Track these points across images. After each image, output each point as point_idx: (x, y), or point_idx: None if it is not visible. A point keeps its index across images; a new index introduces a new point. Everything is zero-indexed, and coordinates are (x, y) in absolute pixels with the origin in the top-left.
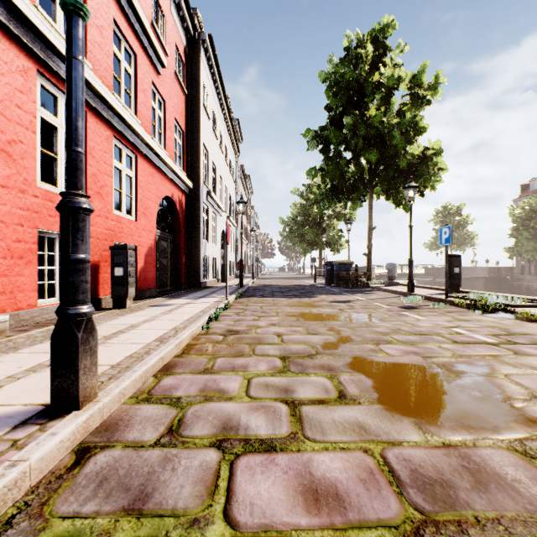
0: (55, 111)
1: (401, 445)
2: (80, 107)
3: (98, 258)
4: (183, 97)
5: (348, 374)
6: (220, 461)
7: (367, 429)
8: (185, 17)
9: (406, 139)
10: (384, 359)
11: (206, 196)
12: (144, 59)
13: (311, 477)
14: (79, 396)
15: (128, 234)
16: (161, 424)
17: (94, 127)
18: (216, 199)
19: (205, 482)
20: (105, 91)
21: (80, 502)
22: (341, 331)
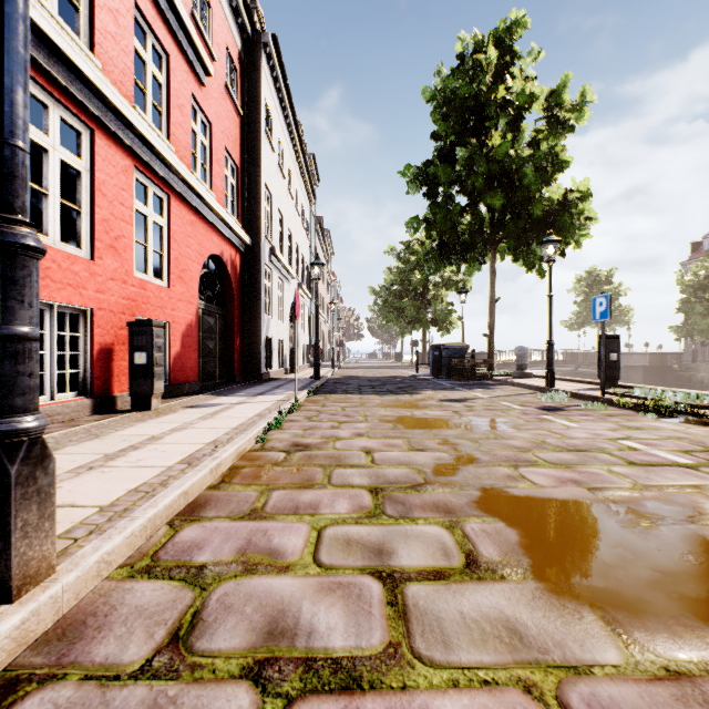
0: (45, 126)
1: (591, 673)
2: (18, 68)
3: (111, 339)
4: (237, 120)
5: (478, 520)
6: None
7: (524, 635)
8: (240, 9)
9: (542, 178)
10: (530, 493)
11: (270, 256)
12: (181, 62)
13: None
14: (11, 578)
15: (157, 306)
16: (161, 623)
17: (105, 153)
18: (282, 260)
19: None
20: (120, 102)
21: None
22: (460, 446)
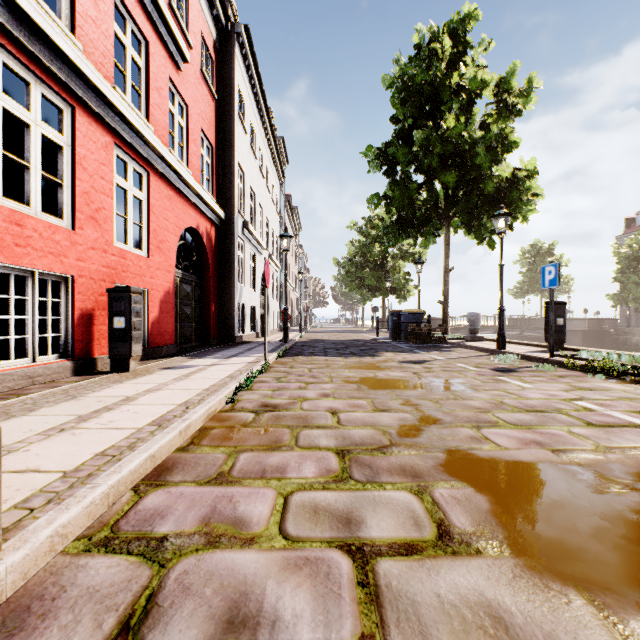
0: (27, 102)
1: None
2: None
3: (92, 305)
4: (212, 104)
5: (446, 485)
6: None
7: (509, 624)
8: (215, 1)
9: (493, 157)
10: (495, 455)
11: (242, 229)
12: (159, 48)
13: None
14: None
15: (136, 274)
16: (112, 609)
17: (86, 130)
18: (254, 233)
19: None
20: (100, 81)
21: None
22: (422, 406)
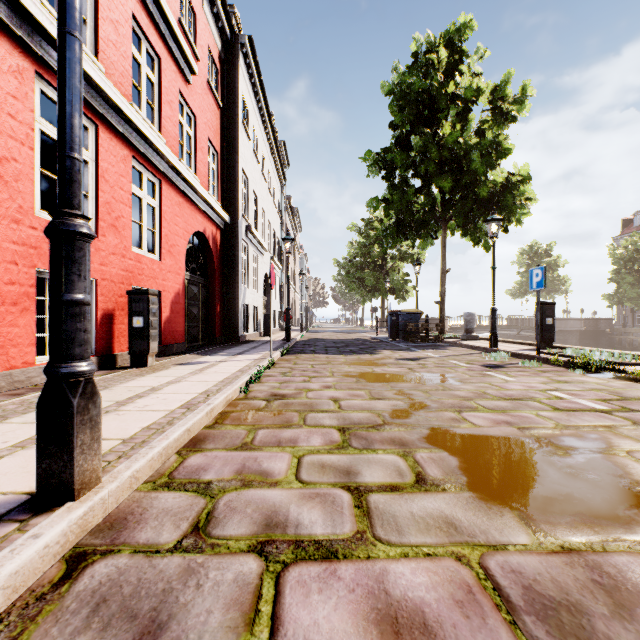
0: None
1: (506, 549)
2: (76, 99)
3: (113, 306)
4: (217, 112)
5: (426, 451)
6: (262, 573)
7: (458, 526)
8: (220, 14)
9: (487, 163)
10: (470, 431)
11: (246, 232)
12: (170, 63)
13: (388, 598)
14: (74, 483)
15: (150, 276)
16: (184, 519)
17: (107, 145)
18: (257, 235)
19: (241, 605)
20: (121, 101)
21: (65, 636)
22: (413, 396)
